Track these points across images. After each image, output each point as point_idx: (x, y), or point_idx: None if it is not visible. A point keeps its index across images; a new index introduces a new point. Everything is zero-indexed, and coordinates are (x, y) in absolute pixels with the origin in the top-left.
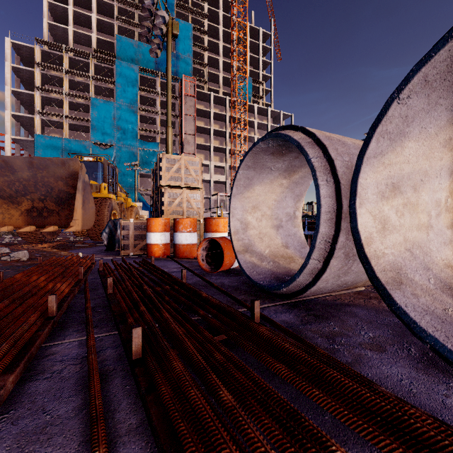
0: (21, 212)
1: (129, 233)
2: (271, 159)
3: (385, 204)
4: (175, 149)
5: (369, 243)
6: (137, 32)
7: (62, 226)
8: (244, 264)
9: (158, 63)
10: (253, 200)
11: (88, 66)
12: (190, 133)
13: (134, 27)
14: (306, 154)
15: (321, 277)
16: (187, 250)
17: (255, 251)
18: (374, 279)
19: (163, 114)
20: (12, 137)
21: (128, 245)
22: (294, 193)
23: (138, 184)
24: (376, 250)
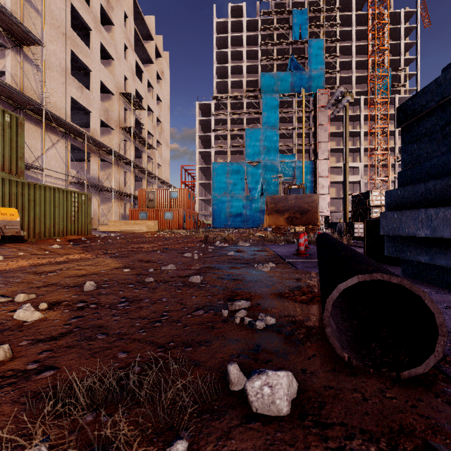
0: (284, 219)
1: (357, 228)
2: None
3: None
4: (307, 156)
5: None
6: (275, 64)
7: (304, 225)
8: None
9: (293, 85)
10: None
11: (242, 105)
12: (323, 141)
13: (273, 61)
14: None
15: None
16: None
17: None
18: None
19: (299, 128)
20: (199, 166)
21: (356, 234)
22: None
23: (278, 191)
24: None
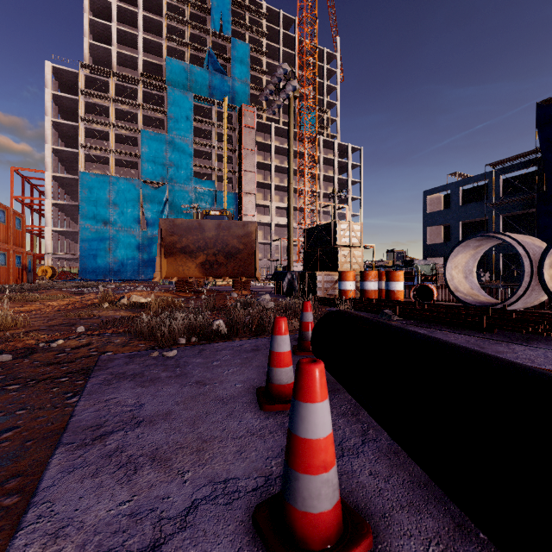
0: (196, 265)
1: (320, 282)
2: (474, 242)
3: (551, 270)
4: (230, 187)
5: (548, 284)
6: (188, 53)
7: (233, 276)
8: (460, 297)
9: (213, 89)
10: (455, 263)
11: (135, 93)
12: (250, 170)
13: (185, 48)
14: (515, 249)
15: (521, 298)
16: (374, 294)
17: (460, 291)
18: (551, 295)
19: (220, 148)
20: (53, 175)
21: (319, 291)
22: (474, 258)
23: None
24: (550, 286)
